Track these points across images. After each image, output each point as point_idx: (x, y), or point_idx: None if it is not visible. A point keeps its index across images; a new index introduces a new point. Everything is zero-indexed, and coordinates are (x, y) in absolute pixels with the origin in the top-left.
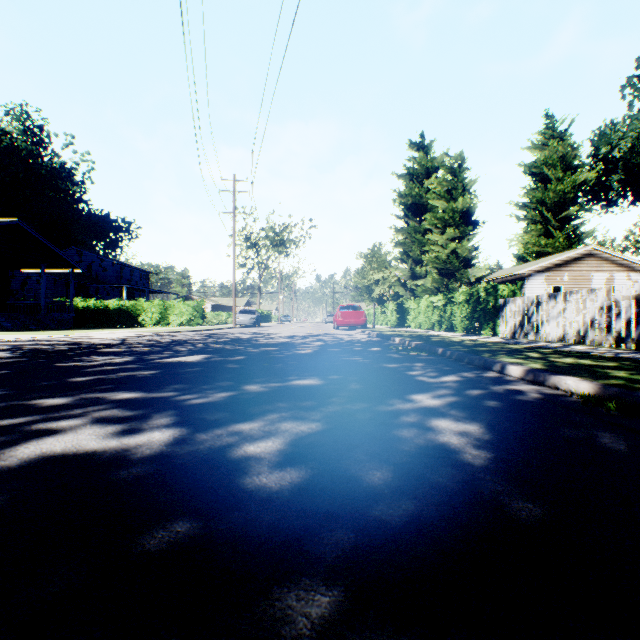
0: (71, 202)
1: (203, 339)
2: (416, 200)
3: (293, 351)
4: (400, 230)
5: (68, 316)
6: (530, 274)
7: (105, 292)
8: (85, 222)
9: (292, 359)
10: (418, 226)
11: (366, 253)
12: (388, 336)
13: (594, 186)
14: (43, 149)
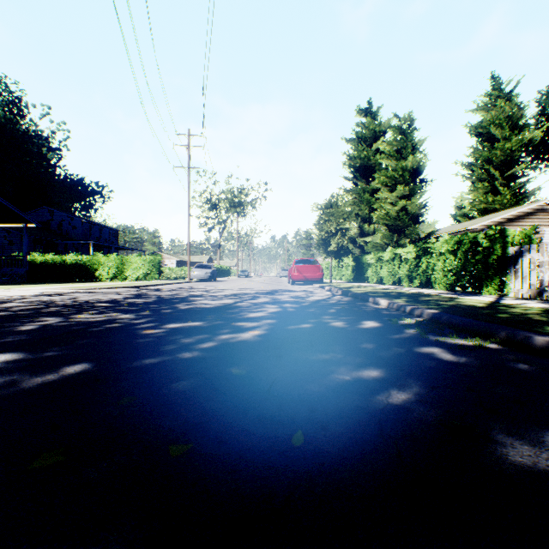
0: (47, 166)
1: (120, 300)
2: (364, 162)
3: (223, 334)
4: (349, 191)
5: (21, 270)
6: (482, 229)
7: (74, 248)
8: (60, 185)
9: (196, 385)
10: (366, 186)
11: (323, 204)
12: (364, 295)
13: (538, 146)
14: (21, 118)
